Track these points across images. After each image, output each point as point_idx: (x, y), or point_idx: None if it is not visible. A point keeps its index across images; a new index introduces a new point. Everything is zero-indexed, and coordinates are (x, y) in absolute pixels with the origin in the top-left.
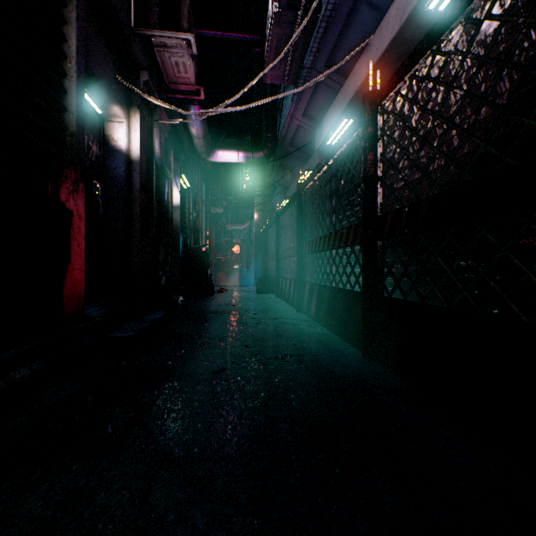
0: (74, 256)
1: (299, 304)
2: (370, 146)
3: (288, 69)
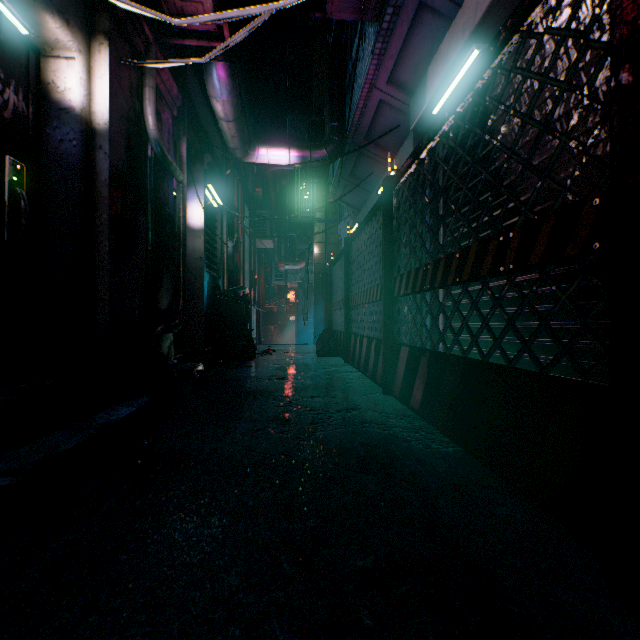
0: None
1: (387, 381)
2: None
3: None
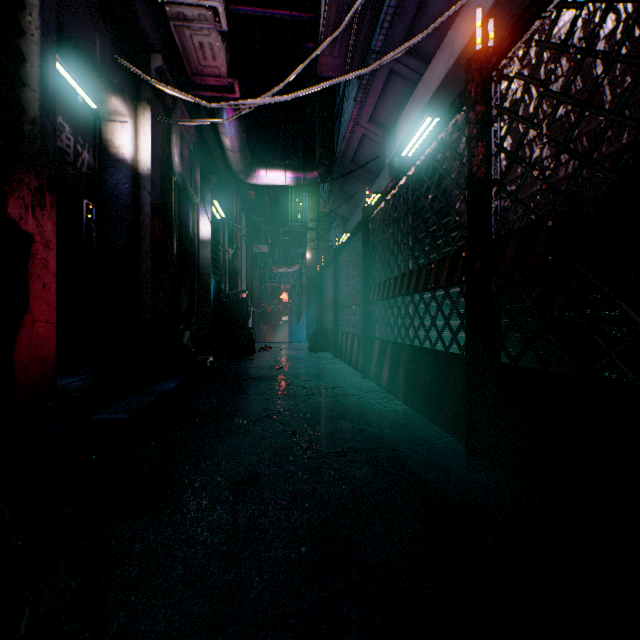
0: (36, 302)
1: (365, 368)
2: (480, 133)
3: (350, 56)
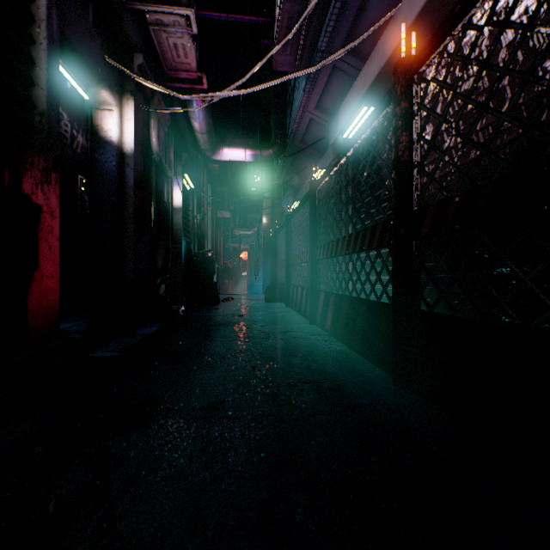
0: (44, 261)
1: (312, 315)
2: (404, 124)
3: (300, 54)
